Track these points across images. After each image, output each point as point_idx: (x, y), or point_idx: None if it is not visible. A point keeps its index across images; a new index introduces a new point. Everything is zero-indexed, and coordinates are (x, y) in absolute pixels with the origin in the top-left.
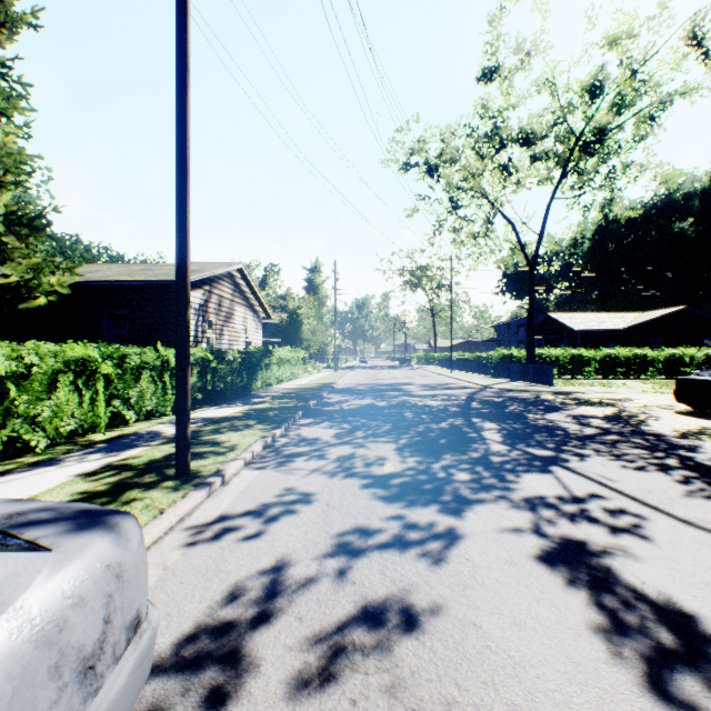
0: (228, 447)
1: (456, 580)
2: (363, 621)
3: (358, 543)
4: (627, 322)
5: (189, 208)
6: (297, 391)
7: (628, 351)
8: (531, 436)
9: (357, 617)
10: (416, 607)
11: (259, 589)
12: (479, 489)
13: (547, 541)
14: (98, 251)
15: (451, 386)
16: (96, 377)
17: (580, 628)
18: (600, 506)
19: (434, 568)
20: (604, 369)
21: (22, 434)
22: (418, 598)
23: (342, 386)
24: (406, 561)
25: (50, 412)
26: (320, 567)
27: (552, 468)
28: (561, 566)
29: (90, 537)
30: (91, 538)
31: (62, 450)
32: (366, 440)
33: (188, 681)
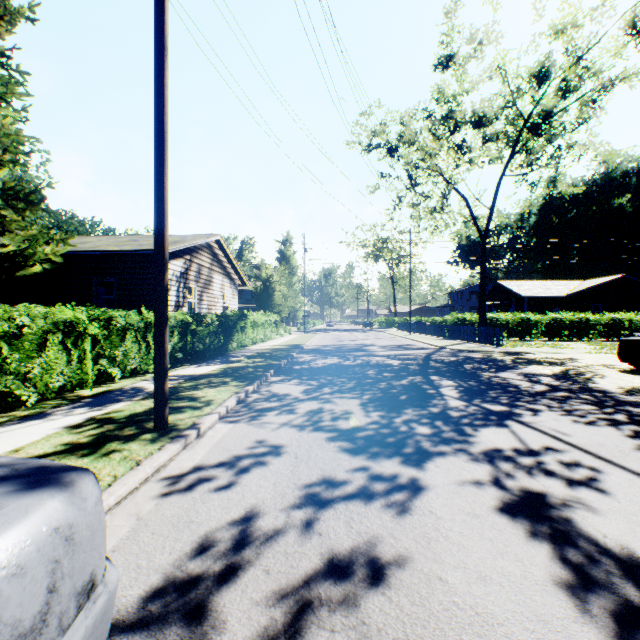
0: (204, 402)
1: (420, 532)
2: (330, 575)
3: (324, 495)
4: (570, 289)
5: (166, 178)
6: (269, 351)
7: (571, 315)
8: (486, 392)
9: (323, 570)
10: (381, 560)
11: (228, 540)
12: (439, 442)
13: (507, 494)
14: (91, 225)
15: (410, 346)
16: (83, 337)
17: (546, 583)
18: (556, 459)
19: (399, 520)
20: (550, 332)
21: (14, 390)
22: (383, 551)
23: (311, 346)
24: (371, 513)
25: (40, 369)
26: (288, 518)
27: (508, 422)
28: (523, 518)
29: (39, 497)
30: (40, 498)
31: (52, 404)
32: (332, 396)
33: (153, 638)
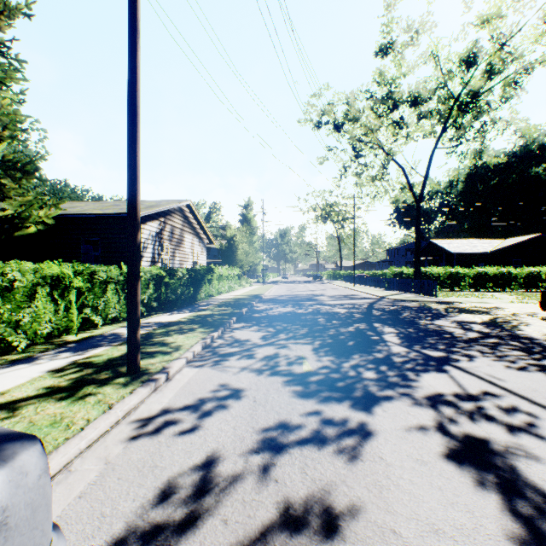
0: (174, 347)
1: (372, 480)
2: (286, 526)
3: (280, 439)
4: (494, 246)
5: (138, 148)
6: (232, 301)
7: (495, 269)
8: (424, 338)
9: (279, 521)
10: (335, 510)
11: (189, 487)
12: (385, 387)
13: (452, 440)
14: (81, 193)
15: (354, 296)
16: (69, 289)
17: (499, 539)
18: (494, 404)
19: (351, 466)
20: (477, 283)
21: (6, 337)
22: (337, 500)
23: (268, 296)
24: (324, 459)
25: (30, 318)
26: (246, 463)
27: (446, 368)
28: (469, 466)
29: None
30: None
31: (40, 349)
32: (287, 342)
33: None
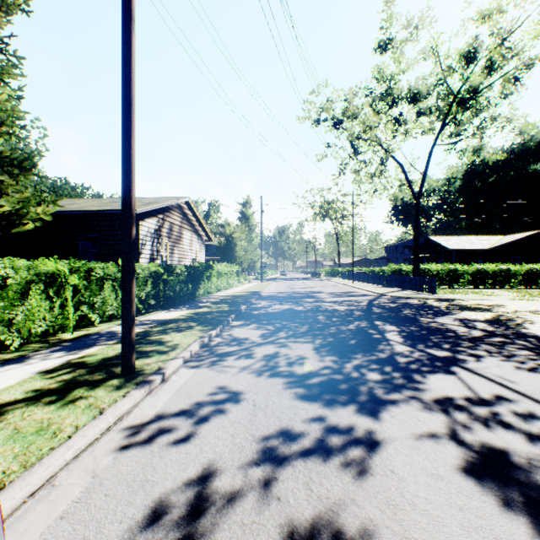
0: (171, 346)
1: (384, 499)
2: None
3: (282, 449)
4: (492, 243)
5: (133, 139)
6: (231, 298)
7: (494, 266)
8: (427, 337)
9: None
10: (346, 536)
11: (182, 506)
12: (391, 389)
13: (468, 450)
14: (81, 190)
15: (353, 293)
16: (65, 286)
17: None
18: (509, 409)
19: (360, 482)
20: (476, 280)
21: None
22: (347, 523)
23: (267, 293)
24: (330, 472)
25: (23, 316)
26: (245, 478)
27: (453, 368)
28: (490, 482)
29: None
30: None
31: (35, 347)
32: (287, 340)
33: None
